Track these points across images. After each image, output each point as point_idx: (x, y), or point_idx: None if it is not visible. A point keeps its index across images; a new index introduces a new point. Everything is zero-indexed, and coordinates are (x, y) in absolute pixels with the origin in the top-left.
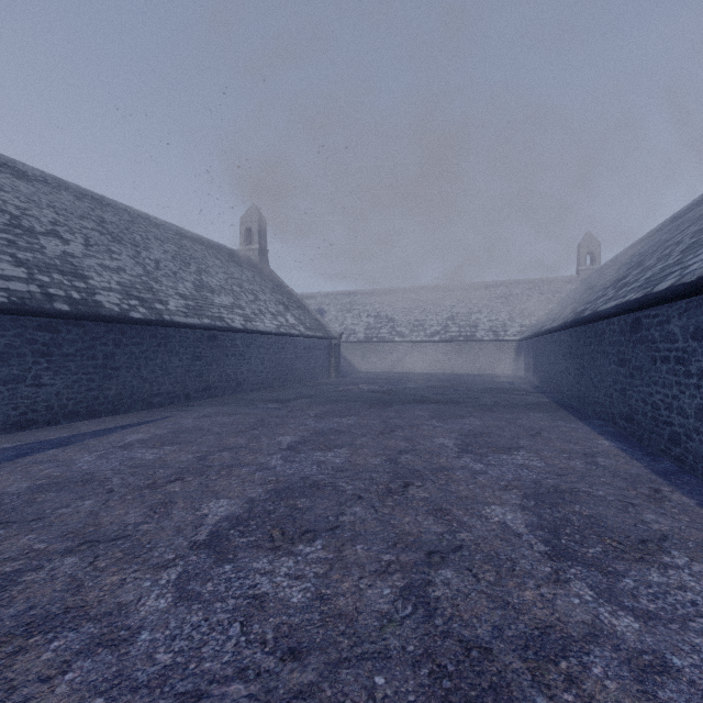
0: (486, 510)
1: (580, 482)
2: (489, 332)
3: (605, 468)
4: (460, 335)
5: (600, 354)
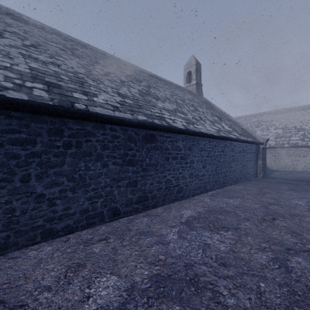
0: None
1: None
2: None
3: None
4: None
5: None
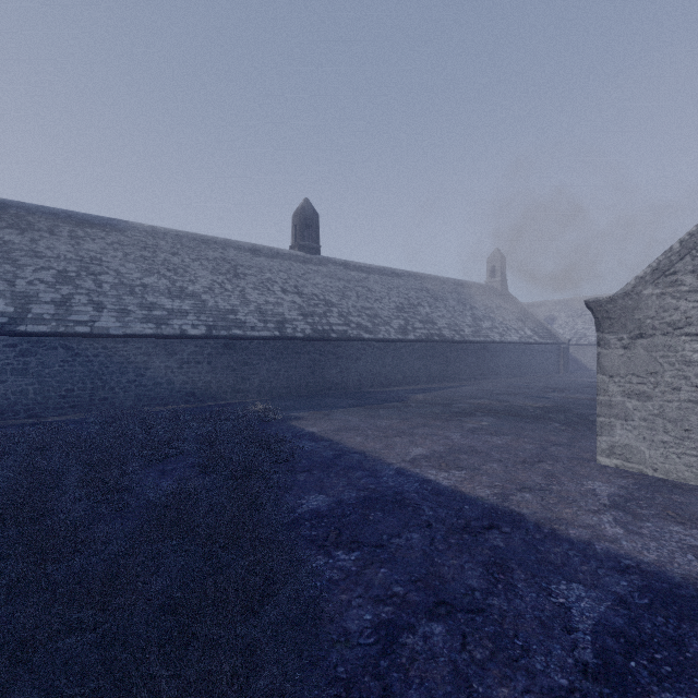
0: None
1: None
2: None
3: None
4: None
5: None
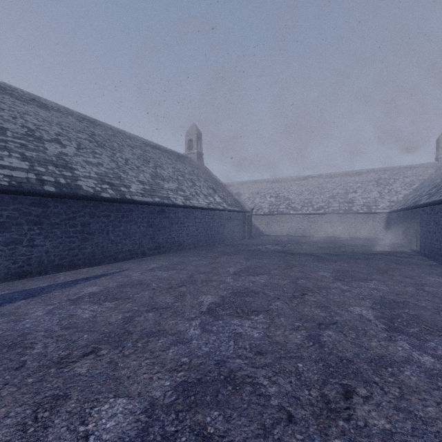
0: None
1: None
2: (363, 206)
3: None
4: (340, 209)
5: None
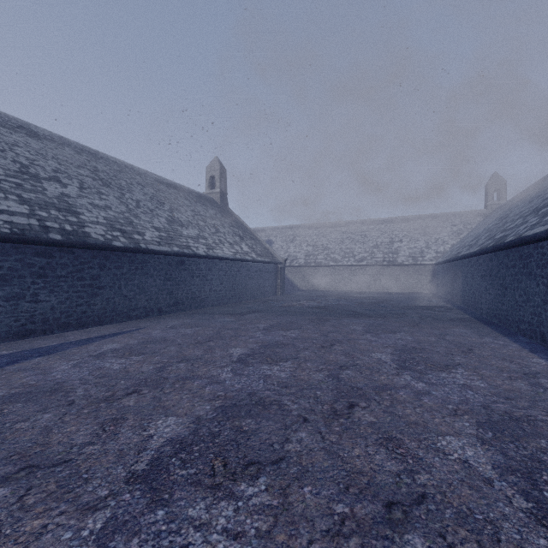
0: (441, 441)
1: (534, 408)
2: (408, 257)
3: None
4: (384, 260)
5: (525, 276)
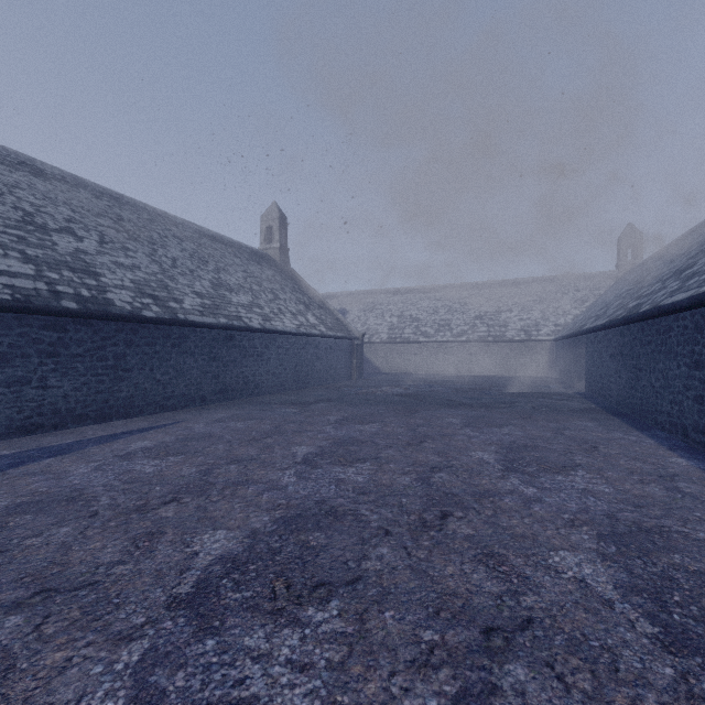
0: (553, 557)
1: (668, 518)
2: (520, 331)
3: (694, 497)
4: (489, 335)
5: (664, 354)
